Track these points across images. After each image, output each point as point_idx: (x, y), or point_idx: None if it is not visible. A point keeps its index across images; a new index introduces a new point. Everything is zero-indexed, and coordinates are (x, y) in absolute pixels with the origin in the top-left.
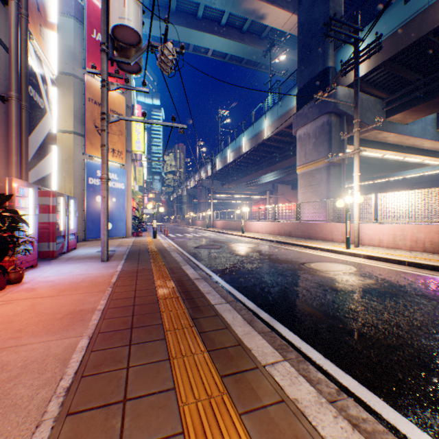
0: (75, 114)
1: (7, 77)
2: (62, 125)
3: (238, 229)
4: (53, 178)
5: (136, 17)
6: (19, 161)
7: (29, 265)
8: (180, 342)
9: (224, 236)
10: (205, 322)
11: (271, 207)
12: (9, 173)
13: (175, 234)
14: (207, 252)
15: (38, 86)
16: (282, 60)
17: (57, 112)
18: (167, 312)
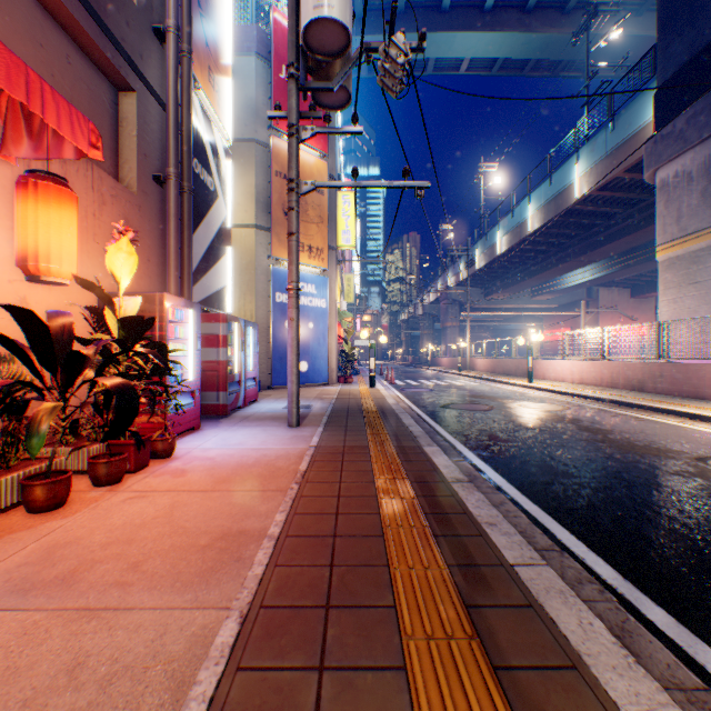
0: (258, 198)
1: (166, 148)
2: (240, 217)
3: (518, 374)
4: (227, 295)
5: None
6: (178, 270)
7: (188, 428)
8: (447, 700)
9: (493, 387)
10: (502, 625)
11: (584, 332)
12: (167, 288)
13: (404, 381)
14: (466, 418)
15: (206, 158)
16: (612, 42)
17: (235, 200)
18: (403, 570)
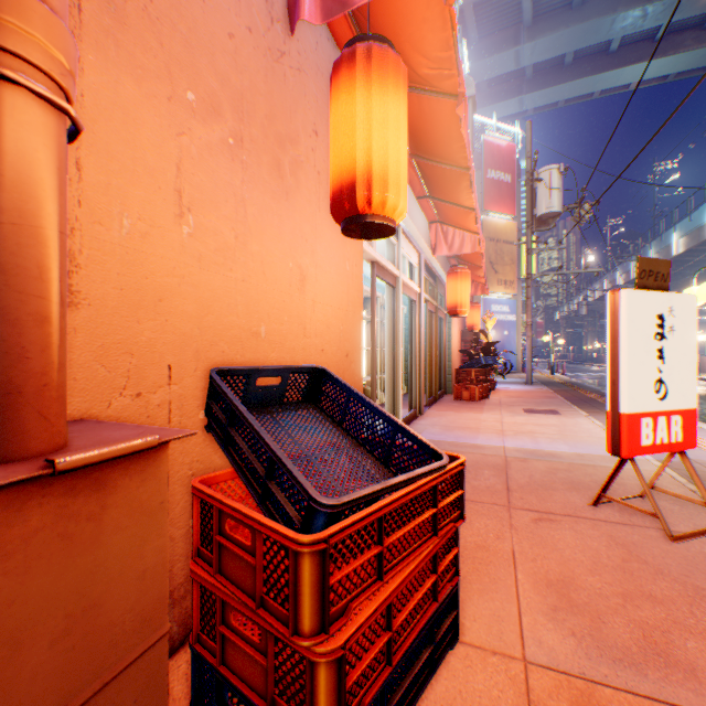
0: None
1: None
2: None
3: None
4: None
5: (558, 202)
6: None
7: None
8: None
9: None
10: None
11: None
12: None
13: (572, 373)
14: None
15: None
16: None
17: None
18: (599, 400)
